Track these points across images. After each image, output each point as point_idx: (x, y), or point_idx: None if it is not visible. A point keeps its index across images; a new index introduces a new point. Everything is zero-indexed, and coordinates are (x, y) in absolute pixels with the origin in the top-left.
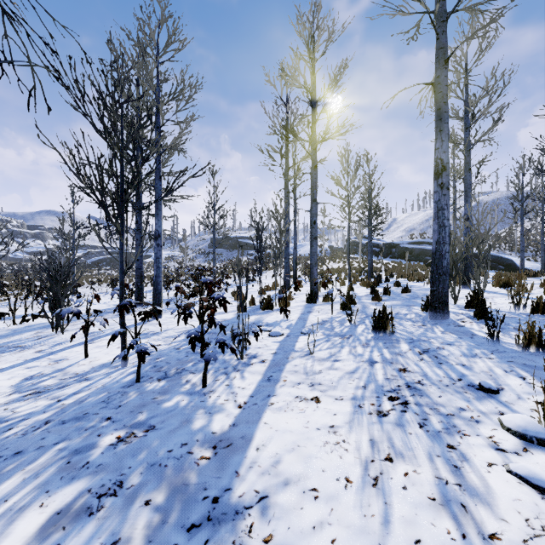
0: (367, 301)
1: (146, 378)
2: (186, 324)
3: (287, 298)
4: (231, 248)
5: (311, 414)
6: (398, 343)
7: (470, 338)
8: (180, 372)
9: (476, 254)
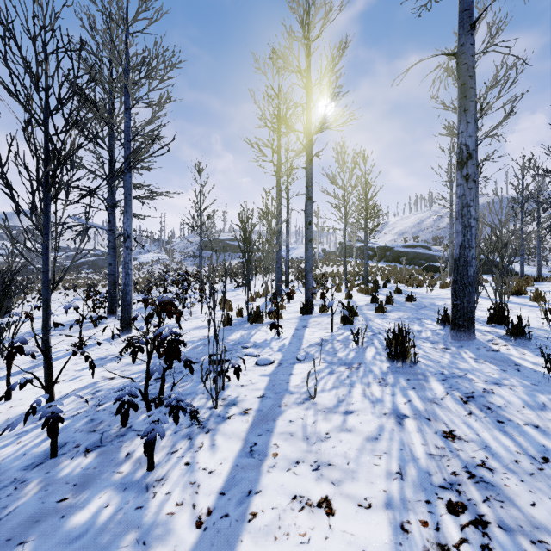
0: (370, 313)
1: (68, 447)
2: (134, 363)
3: (279, 308)
4: (221, 250)
5: (320, 549)
6: (426, 381)
7: (517, 371)
8: (122, 434)
9: None
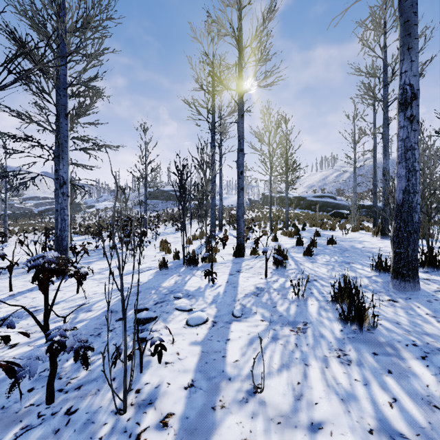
0: (298, 256)
1: None
2: None
3: (213, 250)
4: (165, 199)
5: None
6: (400, 358)
7: None
8: None
9: (368, 206)
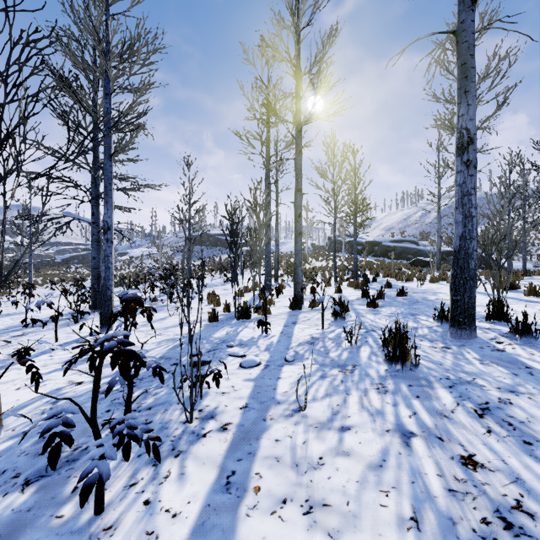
0: (361, 308)
1: (5, 477)
2: (91, 371)
3: (268, 302)
4: (211, 245)
5: None
6: (431, 387)
7: (530, 375)
8: (74, 459)
9: None
